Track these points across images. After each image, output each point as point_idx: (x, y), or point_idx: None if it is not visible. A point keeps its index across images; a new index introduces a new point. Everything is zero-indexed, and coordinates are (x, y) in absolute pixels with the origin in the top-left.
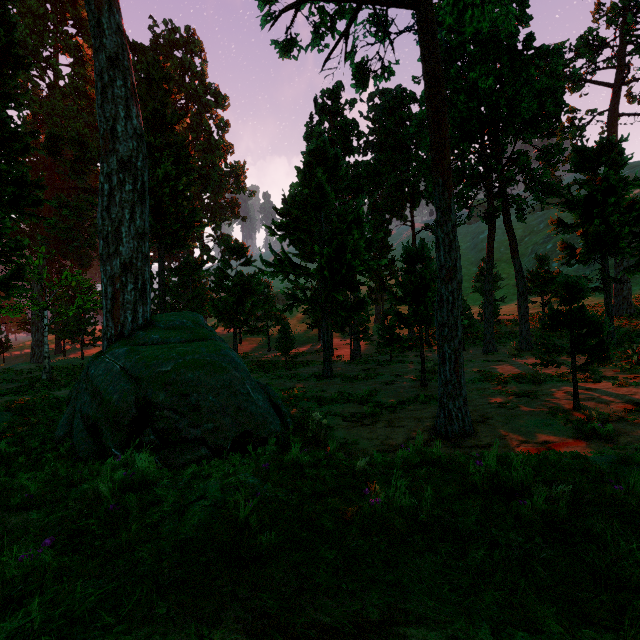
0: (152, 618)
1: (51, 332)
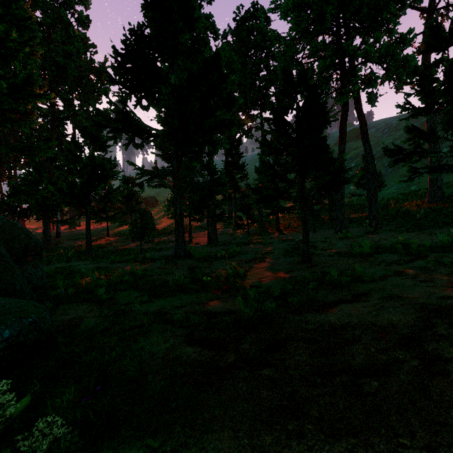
0: None
1: None
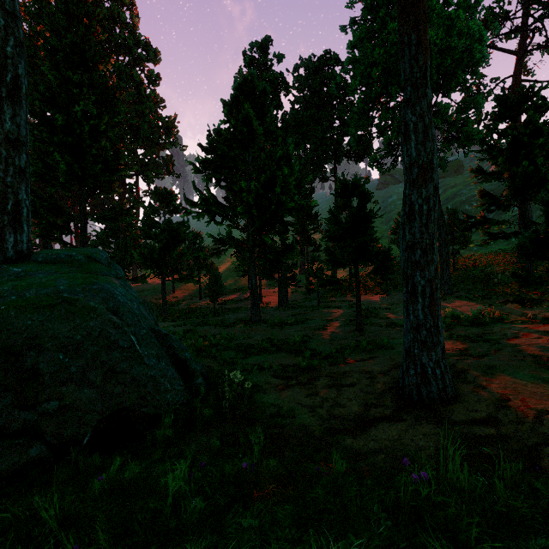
0: None
1: None
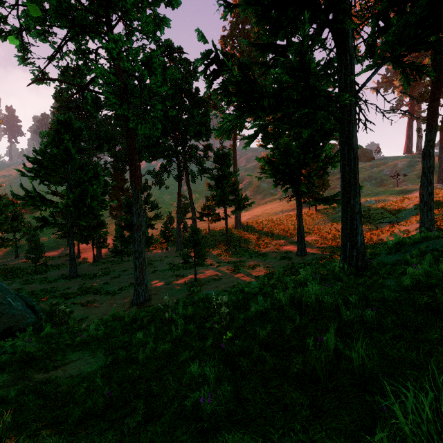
0: (1, 379)
1: None
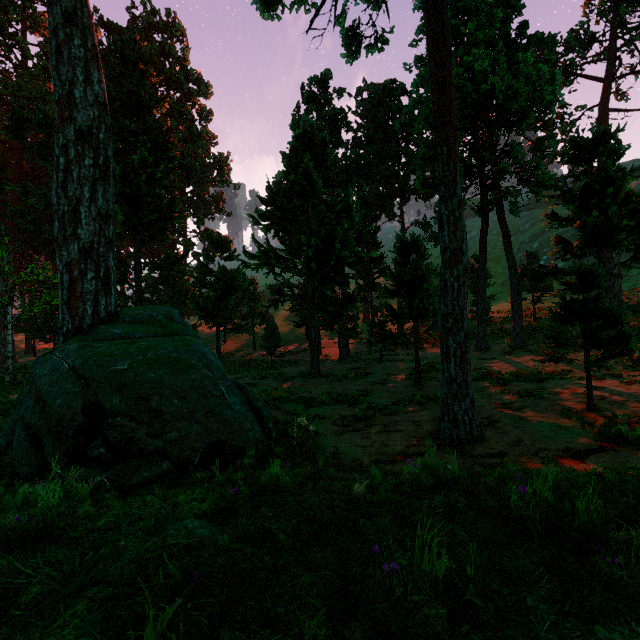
0: None
1: (20, 331)
